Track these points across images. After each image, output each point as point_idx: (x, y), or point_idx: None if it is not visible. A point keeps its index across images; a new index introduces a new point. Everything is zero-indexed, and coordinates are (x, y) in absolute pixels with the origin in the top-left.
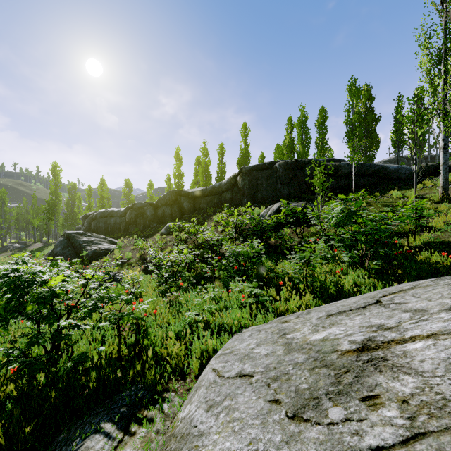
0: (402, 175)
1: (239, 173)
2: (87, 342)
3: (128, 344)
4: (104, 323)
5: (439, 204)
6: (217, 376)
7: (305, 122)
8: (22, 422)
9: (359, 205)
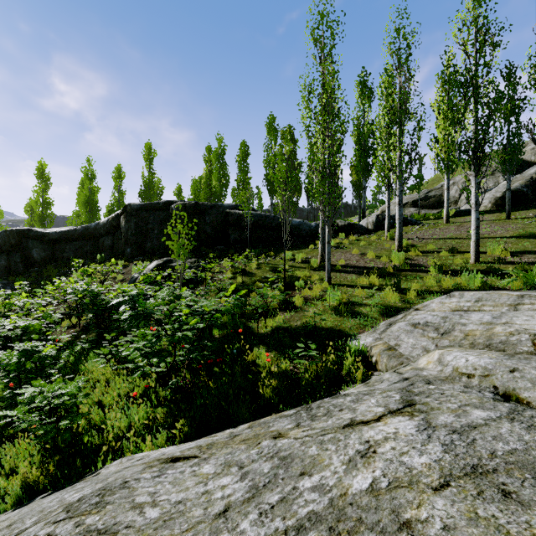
0: (303, 231)
1: (122, 211)
2: None
3: None
4: None
5: (316, 271)
6: None
7: (222, 155)
8: None
9: (144, 305)
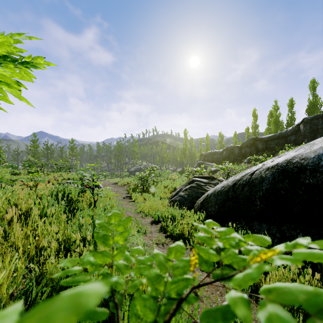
0: None
1: (301, 122)
2: None
3: None
4: None
5: None
6: None
7: None
8: None
9: None
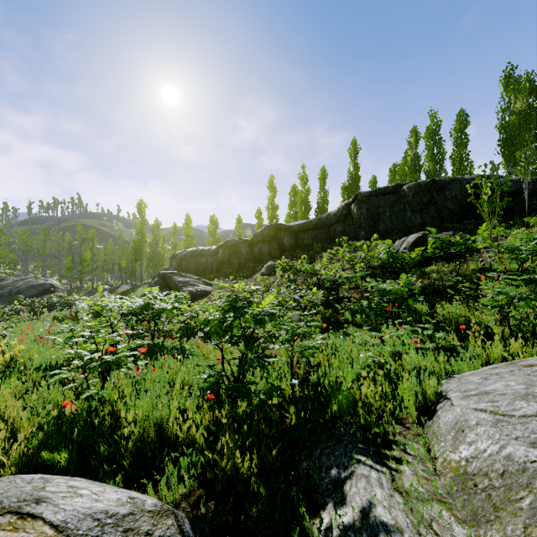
0: None
1: (353, 200)
2: (263, 377)
3: (312, 382)
4: (274, 359)
5: None
6: (496, 415)
7: (437, 131)
8: (270, 443)
9: None
